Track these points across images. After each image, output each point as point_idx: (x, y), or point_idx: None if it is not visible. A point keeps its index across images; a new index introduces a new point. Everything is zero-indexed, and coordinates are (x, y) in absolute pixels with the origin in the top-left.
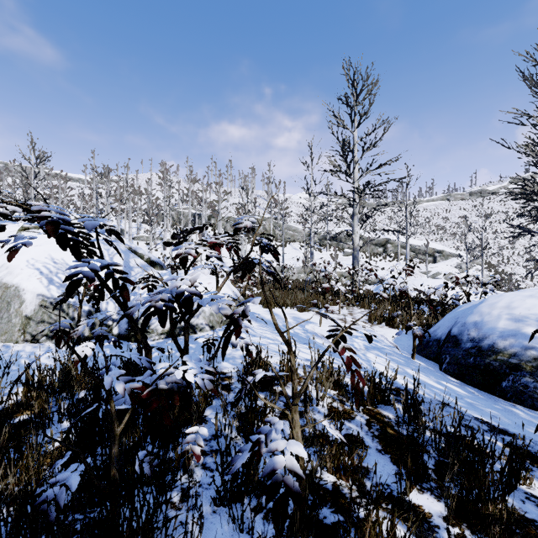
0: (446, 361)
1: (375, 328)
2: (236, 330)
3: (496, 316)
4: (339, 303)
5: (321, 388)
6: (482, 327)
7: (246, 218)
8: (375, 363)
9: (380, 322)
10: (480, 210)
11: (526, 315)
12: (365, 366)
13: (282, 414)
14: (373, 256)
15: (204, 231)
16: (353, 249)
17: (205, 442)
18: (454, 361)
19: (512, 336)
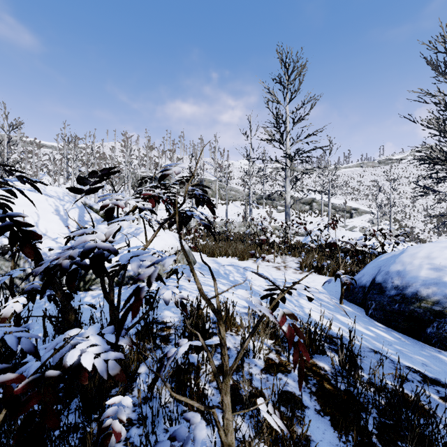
0: (372, 306)
1: (305, 275)
2: (134, 306)
3: (417, 265)
4: (273, 252)
5: (258, 340)
6: (404, 276)
7: (175, 164)
8: (307, 309)
9: (309, 269)
10: (389, 175)
11: (446, 265)
12: (298, 313)
13: (218, 368)
14: (301, 213)
15: None
16: (285, 206)
17: (133, 407)
18: (379, 307)
19: (434, 285)
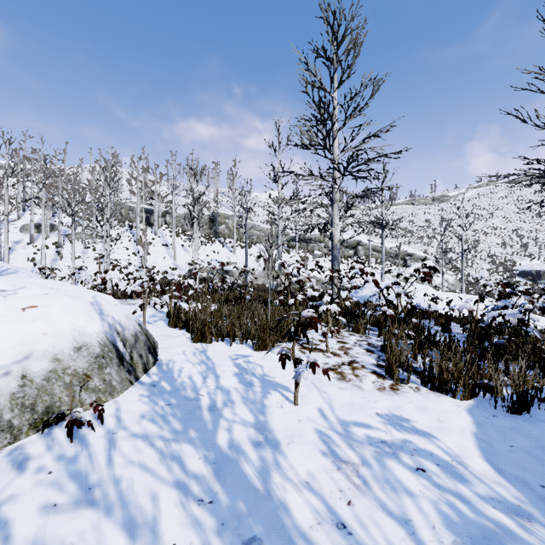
0: None
1: (408, 395)
2: None
3: None
4: (326, 333)
5: None
6: None
7: None
8: None
9: (409, 376)
10: (460, 209)
11: None
12: None
13: None
14: (344, 259)
15: (157, 229)
16: (332, 246)
17: None
18: None
19: None
